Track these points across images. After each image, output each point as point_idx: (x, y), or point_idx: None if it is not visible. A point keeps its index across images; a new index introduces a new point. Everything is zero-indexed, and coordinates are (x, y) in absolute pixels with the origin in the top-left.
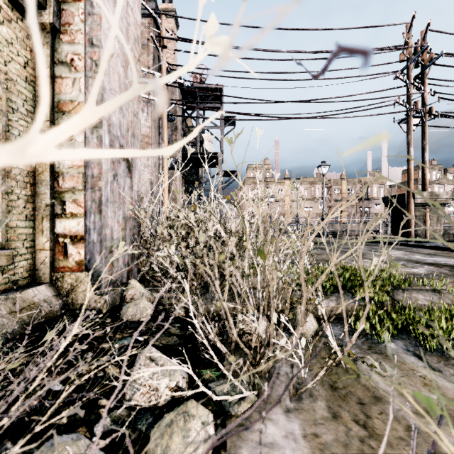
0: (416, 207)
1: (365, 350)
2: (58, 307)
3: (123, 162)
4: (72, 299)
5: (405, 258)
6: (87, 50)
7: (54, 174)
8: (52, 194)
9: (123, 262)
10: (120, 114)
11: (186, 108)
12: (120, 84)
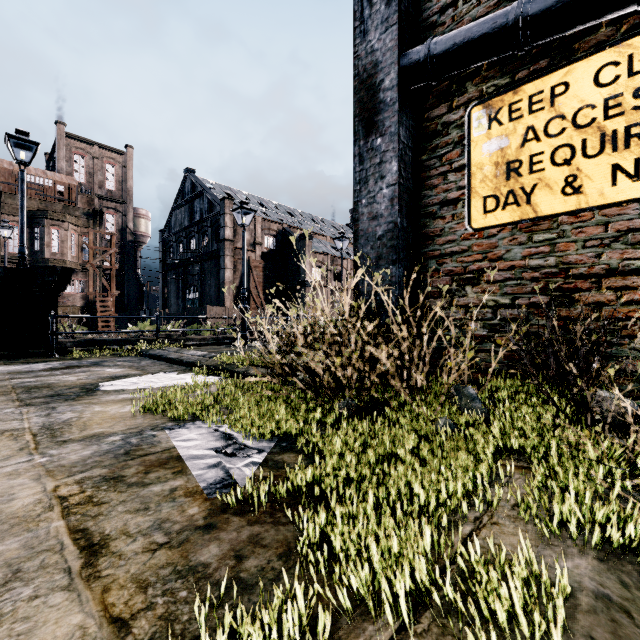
0: None
1: None
2: None
3: None
4: None
5: None
6: None
7: None
8: None
9: None
10: None
11: None
12: None
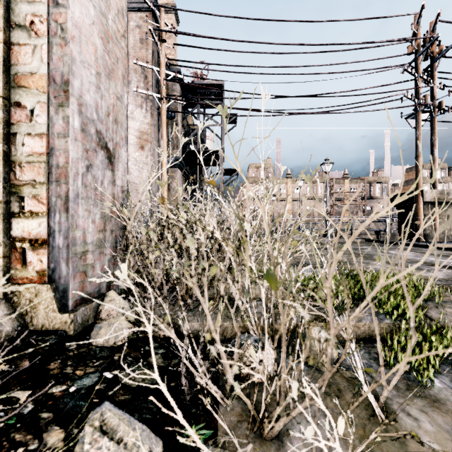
0: (425, 206)
1: (403, 390)
2: (10, 330)
3: (101, 152)
4: (31, 318)
5: (418, 260)
6: (51, 11)
7: (10, 163)
8: (7, 187)
9: (102, 269)
10: (96, 94)
11: (186, 105)
12: (97, 58)
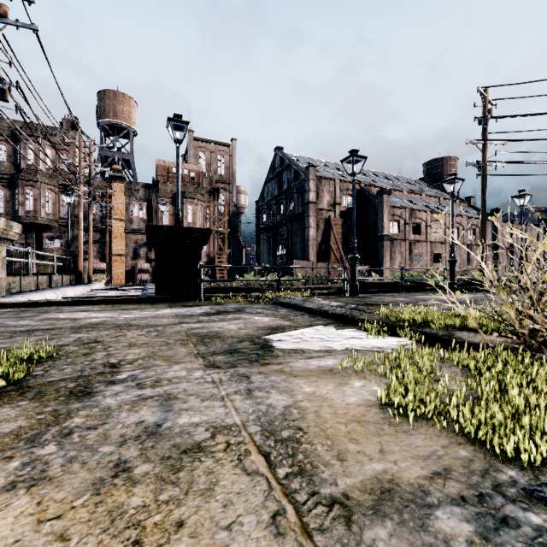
0: None
1: None
2: None
3: None
4: None
5: (167, 315)
6: None
7: None
8: None
9: None
10: None
11: None
12: None
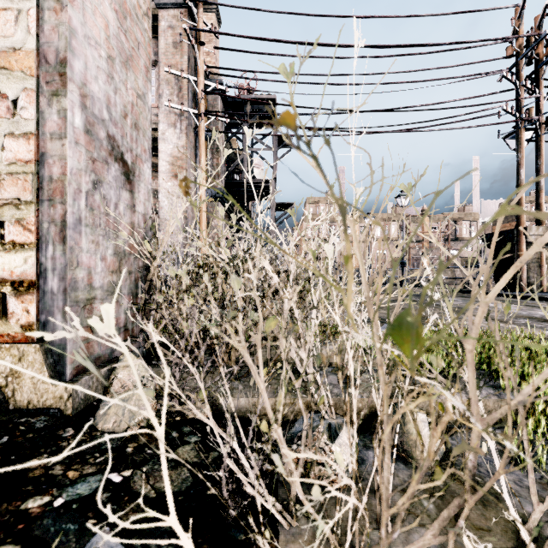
0: (529, 247)
1: None
2: None
3: (114, 164)
4: (13, 391)
5: (524, 315)
6: None
7: None
8: None
9: (116, 324)
10: (108, 85)
11: (230, 126)
12: (110, 36)
